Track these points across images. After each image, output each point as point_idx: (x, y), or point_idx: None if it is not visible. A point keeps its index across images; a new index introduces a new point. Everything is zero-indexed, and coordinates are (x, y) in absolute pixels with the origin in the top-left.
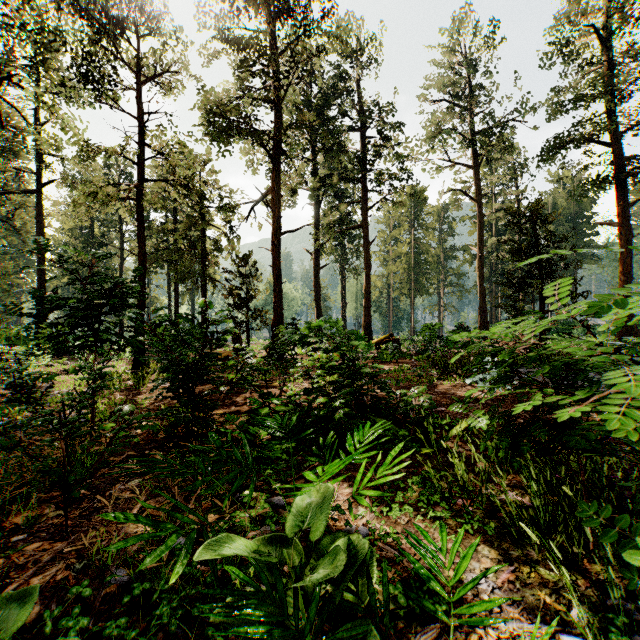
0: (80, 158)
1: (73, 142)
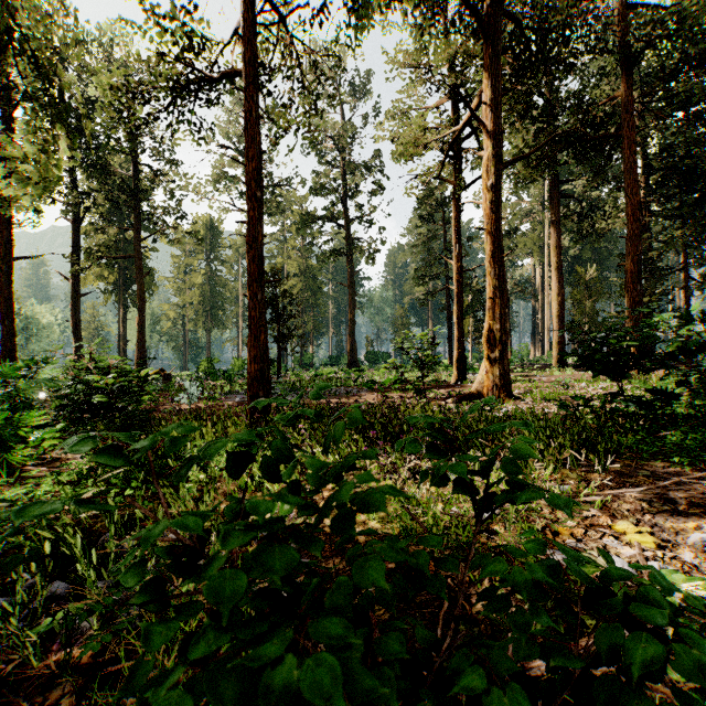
0: None
1: None
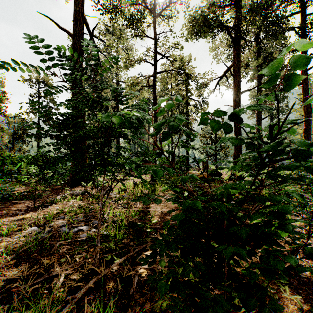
0: (126, 66)
1: (123, 58)
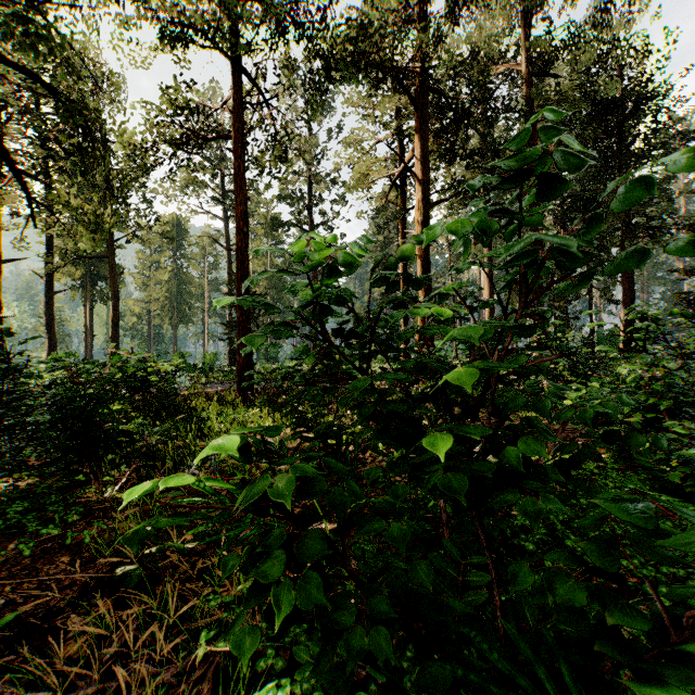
0: None
1: None
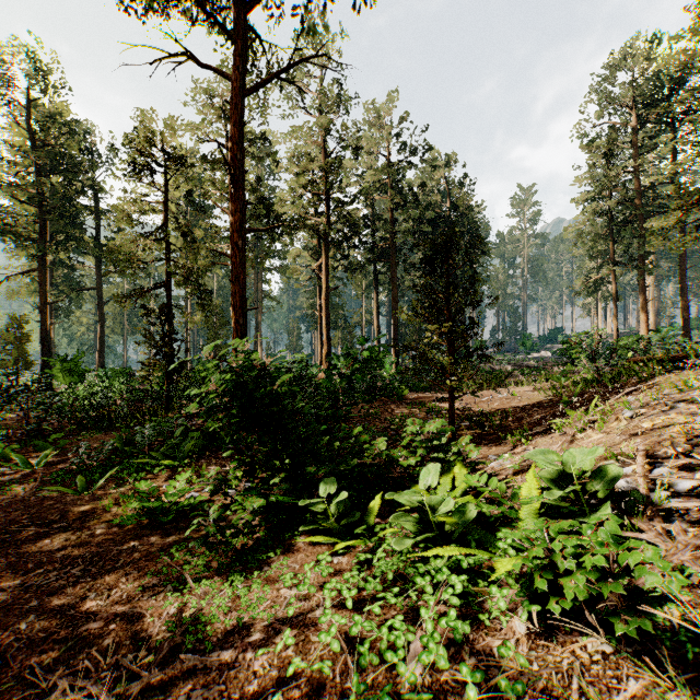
0: None
1: None
